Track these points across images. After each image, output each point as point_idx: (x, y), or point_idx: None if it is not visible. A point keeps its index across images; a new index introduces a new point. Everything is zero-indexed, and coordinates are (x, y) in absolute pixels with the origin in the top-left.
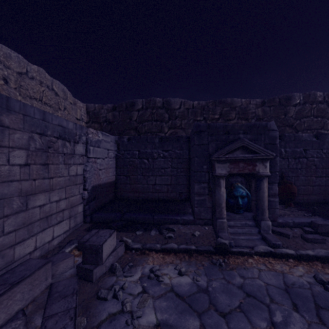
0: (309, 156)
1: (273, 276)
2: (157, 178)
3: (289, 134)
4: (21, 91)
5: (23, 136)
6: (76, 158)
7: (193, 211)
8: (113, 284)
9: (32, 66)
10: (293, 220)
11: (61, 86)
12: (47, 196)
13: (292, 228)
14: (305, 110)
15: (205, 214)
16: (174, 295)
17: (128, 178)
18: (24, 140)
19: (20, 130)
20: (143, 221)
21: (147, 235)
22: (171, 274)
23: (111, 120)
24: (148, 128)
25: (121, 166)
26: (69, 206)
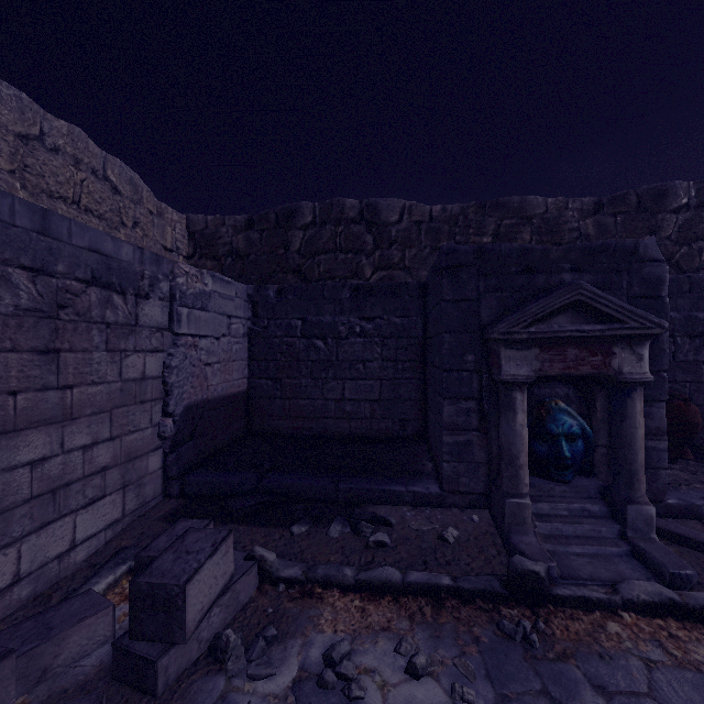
0: None
1: (695, 689)
2: (346, 384)
3: (677, 276)
4: (27, 178)
5: None
6: (142, 336)
7: (438, 469)
8: None
9: (55, 121)
10: None
11: (128, 171)
12: (53, 434)
13: None
14: (703, 222)
15: (471, 480)
16: None
17: (279, 385)
18: None
19: None
20: (312, 496)
21: (321, 537)
22: (386, 672)
23: (243, 251)
24: (327, 268)
25: (260, 357)
26: (123, 459)
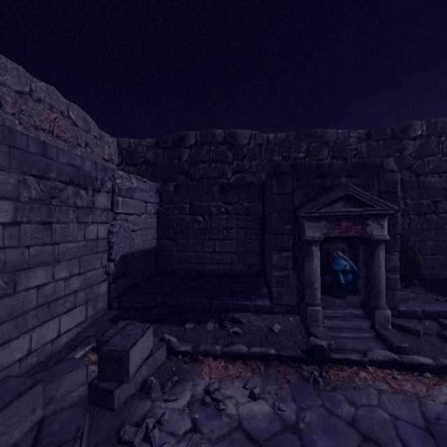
0: (440, 210)
1: (402, 403)
2: (216, 242)
3: (411, 179)
4: (22, 118)
5: (9, 180)
6: (96, 214)
7: (270, 292)
8: (145, 414)
9: (39, 82)
10: (423, 307)
11: (82, 112)
12: (49, 271)
13: (421, 320)
14: (430, 145)
15: (289, 298)
16: (243, 436)
17: (175, 243)
18: (11, 186)
19: (4, 170)
20: (196, 308)
21: (202, 330)
22: (238, 397)
23: (153, 161)
24: (204, 172)
25: (164, 226)
26: (86, 286)
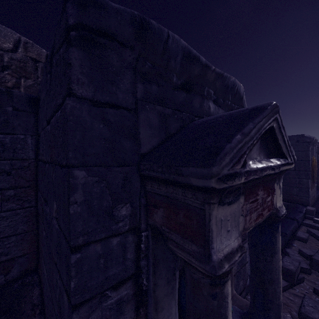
0: None
1: None
2: None
3: None
4: None
5: None
6: None
7: None
8: None
9: None
10: None
11: None
12: None
13: None
14: None
15: None
16: None
17: None
18: None
19: None
20: None
21: None
22: None
23: None
24: None
25: None
26: None
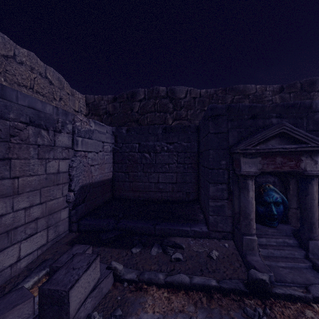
0: None
1: None
2: (160, 175)
3: None
4: (7, 76)
5: None
6: (57, 151)
7: (206, 218)
8: None
9: (21, 49)
10: None
11: (57, 74)
12: (7, 202)
13: None
14: None
15: (224, 225)
16: None
17: (127, 175)
18: None
19: None
20: (142, 232)
21: (147, 255)
22: None
23: (112, 112)
24: (151, 119)
25: (118, 161)
26: (47, 213)
